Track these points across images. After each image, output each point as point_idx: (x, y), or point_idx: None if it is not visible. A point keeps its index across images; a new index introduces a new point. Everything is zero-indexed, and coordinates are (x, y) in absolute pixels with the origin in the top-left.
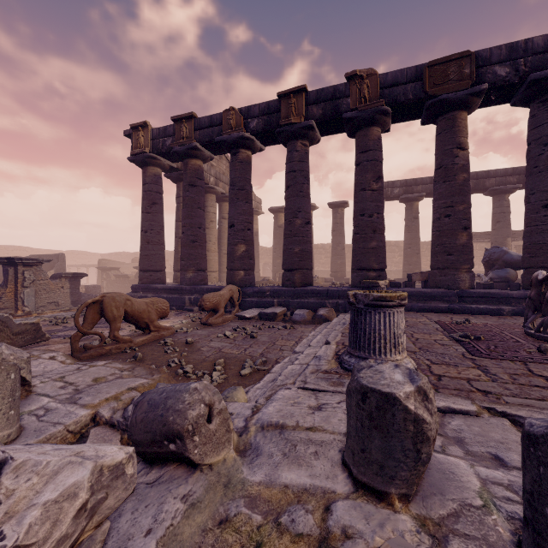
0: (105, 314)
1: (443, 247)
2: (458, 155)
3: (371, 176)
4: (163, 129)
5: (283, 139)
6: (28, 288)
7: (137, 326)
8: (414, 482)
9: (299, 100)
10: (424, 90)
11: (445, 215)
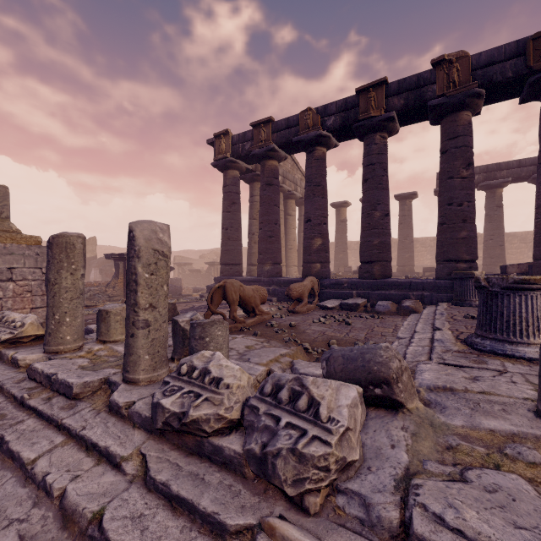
0: (227, 297)
1: None
2: None
3: (460, 163)
4: (242, 135)
5: (361, 134)
6: None
7: (245, 310)
8: None
9: (379, 93)
10: (527, 65)
11: None
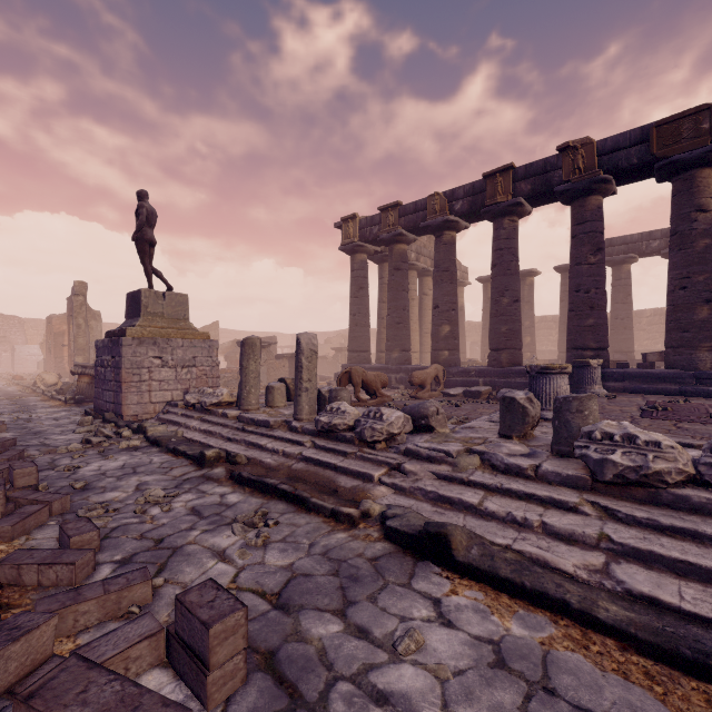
0: (352, 381)
1: (677, 324)
2: (697, 219)
3: (587, 250)
4: (370, 219)
5: (489, 218)
6: (263, 366)
7: (368, 392)
8: (522, 431)
9: (505, 178)
10: (650, 153)
11: (680, 287)
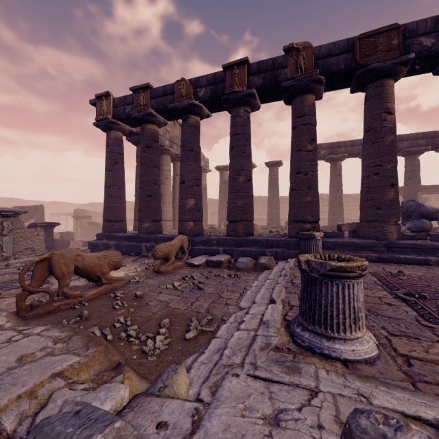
0: (53, 271)
1: (372, 202)
2: (386, 119)
3: (306, 138)
4: (123, 98)
5: (228, 106)
6: (7, 236)
7: (89, 279)
8: None
9: (242, 71)
10: (355, 60)
11: (374, 173)
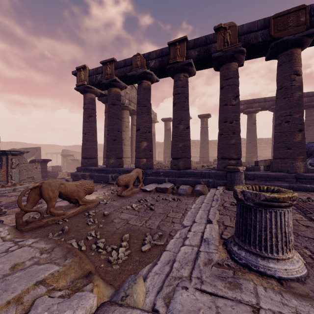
0: (43, 196)
1: (283, 144)
2: (295, 79)
3: (231, 96)
4: (95, 69)
5: (171, 73)
6: (15, 168)
7: (70, 201)
8: None
9: (182, 46)
10: (270, 34)
11: (285, 121)
